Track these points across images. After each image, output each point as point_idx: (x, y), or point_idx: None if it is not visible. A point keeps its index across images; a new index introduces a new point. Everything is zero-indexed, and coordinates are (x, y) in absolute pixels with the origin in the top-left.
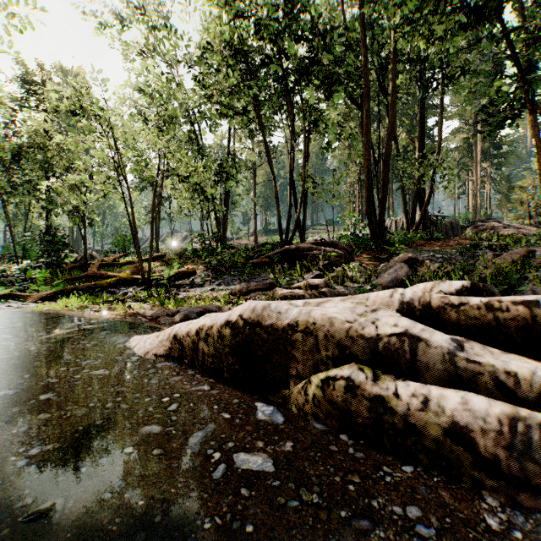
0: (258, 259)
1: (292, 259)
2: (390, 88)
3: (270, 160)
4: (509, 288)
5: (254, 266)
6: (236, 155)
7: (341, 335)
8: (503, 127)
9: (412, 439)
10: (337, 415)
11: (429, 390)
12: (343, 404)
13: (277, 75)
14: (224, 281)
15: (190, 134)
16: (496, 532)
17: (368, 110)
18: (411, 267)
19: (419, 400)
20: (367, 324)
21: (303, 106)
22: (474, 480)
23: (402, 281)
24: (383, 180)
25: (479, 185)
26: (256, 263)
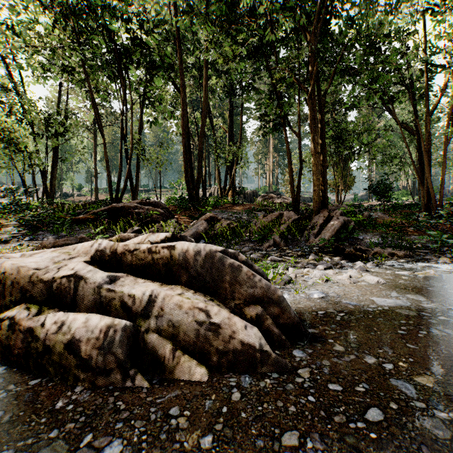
0: (84, 216)
1: (117, 216)
2: (203, 86)
3: (100, 123)
4: (263, 238)
5: (78, 222)
6: (74, 112)
7: (26, 281)
8: (273, 131)
9: (47, 357)
10: (2, 351)
11: (68, 317)
12: (7, 340)
13: (109, 47)
14: (38, 237)
15: (8, 80)
16: (55, 410)
17: (184, 98)
18: (212, 224)
19: (58, 325)
20: (53, 269)
21: (136, 82)
22: (75, 377)
23: (201, 234)
24: (199, 156)
25: (272, 168)
26: (81, 219)
